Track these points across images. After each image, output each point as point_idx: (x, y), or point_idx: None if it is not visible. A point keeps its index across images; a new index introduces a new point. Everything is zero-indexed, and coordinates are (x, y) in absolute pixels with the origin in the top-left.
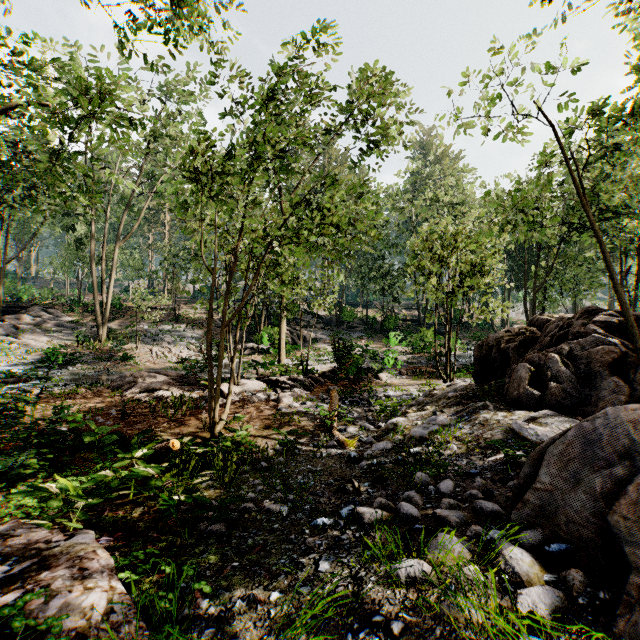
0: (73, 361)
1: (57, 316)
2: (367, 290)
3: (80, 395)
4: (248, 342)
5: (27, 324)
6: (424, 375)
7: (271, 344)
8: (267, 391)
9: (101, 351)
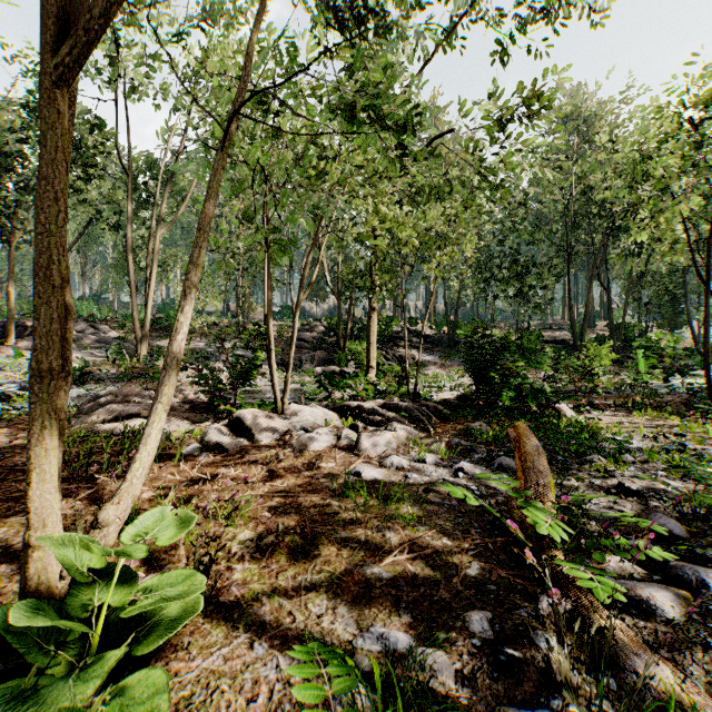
0: (83, 379)
1: (104, 332)
2: (493, 296)
3: (3, 422)
4: (328, 365)
5: None
6: (645, 410)
7: (358, 366)
8: (338, 428)
9: (131, 369)
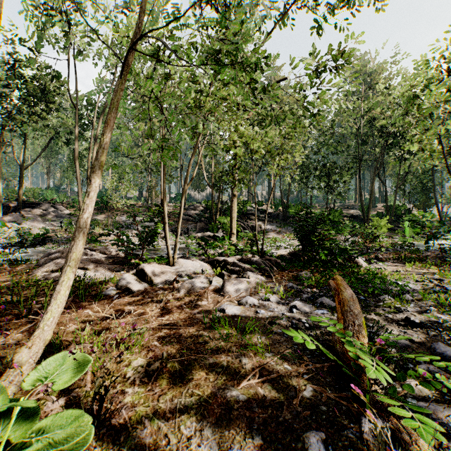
0: (44, 241)
1: (60, 210)
2: (311, 187)
3: None
4: (205, 231)
5: (35, 215)
6: (413, 262)
7: (225, 232)
8: (210, 275)
9: None
